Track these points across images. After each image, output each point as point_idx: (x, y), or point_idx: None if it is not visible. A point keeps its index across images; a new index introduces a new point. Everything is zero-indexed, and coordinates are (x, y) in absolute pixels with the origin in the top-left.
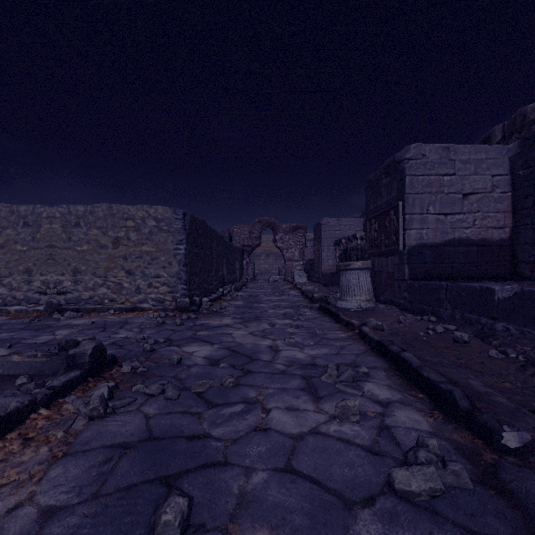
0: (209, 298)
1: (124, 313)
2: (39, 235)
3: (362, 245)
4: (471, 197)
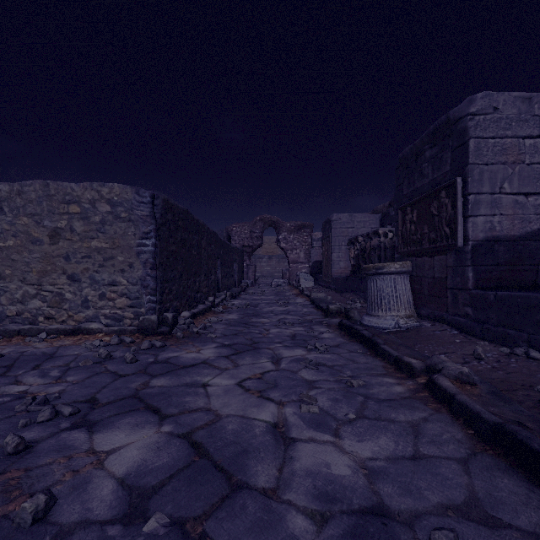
0: (192, 311)
1: (61, 336)
2: None
3: (386, 243)
4: None
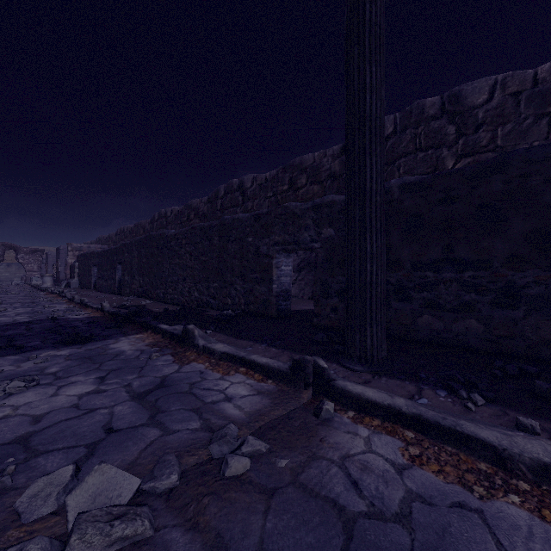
0: None
1: None
2: None
3: None
4: None
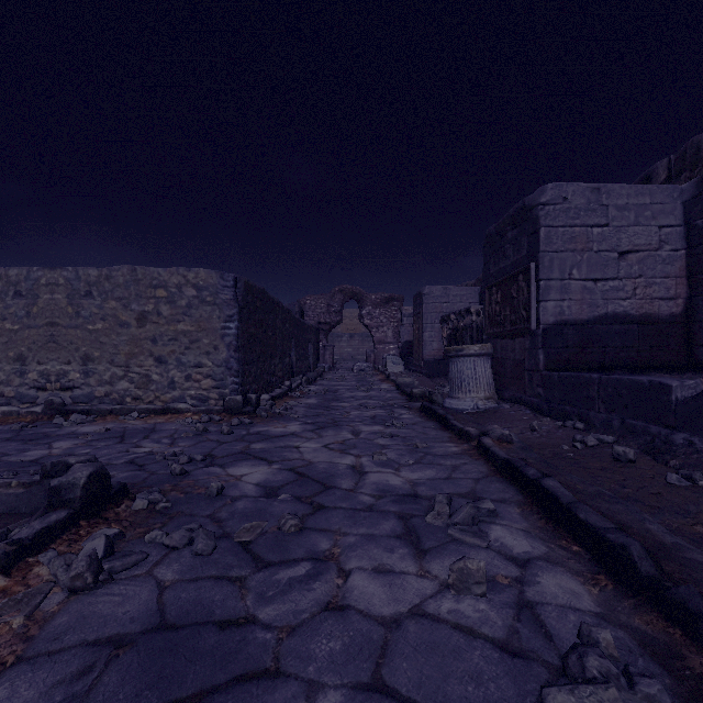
0: (270, 394)
1: (152, 416)
2: (36, 308)
3: (478, 322)
4: (629, 257)
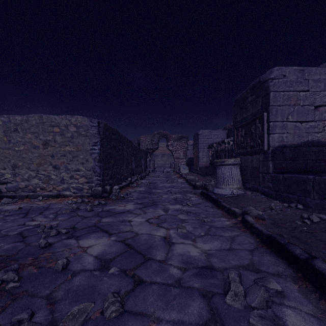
0: (119, 185)
1: (50, 199)
2: None
3: (229, 147)
4: (320, 109)
